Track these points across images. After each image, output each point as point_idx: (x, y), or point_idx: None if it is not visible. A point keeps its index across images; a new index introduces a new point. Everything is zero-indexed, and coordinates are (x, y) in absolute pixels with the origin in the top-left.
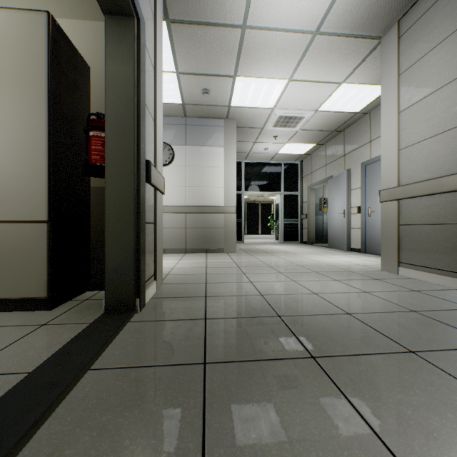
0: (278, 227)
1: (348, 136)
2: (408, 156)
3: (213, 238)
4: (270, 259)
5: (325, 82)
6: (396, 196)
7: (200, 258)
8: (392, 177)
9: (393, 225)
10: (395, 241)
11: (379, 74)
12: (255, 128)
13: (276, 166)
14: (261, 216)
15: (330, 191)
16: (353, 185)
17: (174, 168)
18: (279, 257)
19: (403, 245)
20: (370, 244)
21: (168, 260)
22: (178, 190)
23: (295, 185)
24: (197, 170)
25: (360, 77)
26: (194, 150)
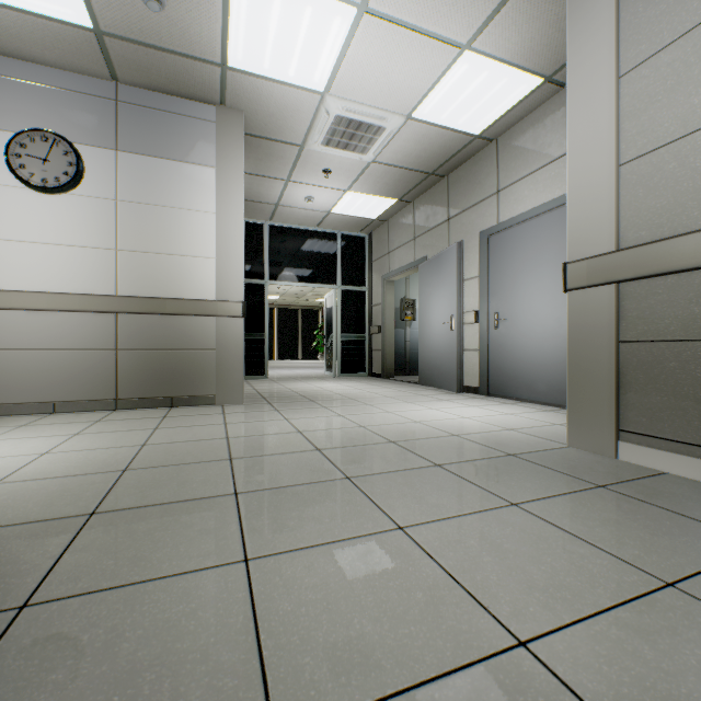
0: (331, 348)
1: (455, 185)
2: (647, 177)
3: (190, 372)
4: (319, 421)
5: (435, 37)
6: (615, 272)
7: (137, 429)
8: (600, 230)
9: (602, 342)
10: (611, 381)
11: (536, 39)
12: (287, 143)
13: (328, 239)
14: (303, 329)
15: (423, 283)
16: (466, 272)
17: (83, 202)
18: (338, 413)
19: (629, 389)
20: (499, 379)
21: (28, 440)
22: (94, 256)
23: (360, 274)
24: (147, 212)
25: (502, 38)
26: (140, 164)
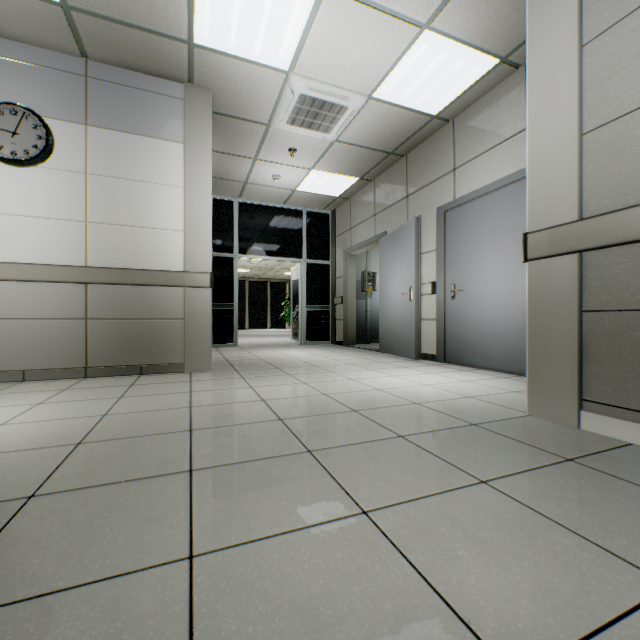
0: (296, 318)
1: (413, 164)
2: (611, 145)
3: (159, 340)
4: (283, 389)
5: (396, 16)
6: (578, 242)
7: (102, 397)
8: (562, 200)
9: (564, 311)
10: (573, 350)
11: (493, 19)
12: (253, 122)
13: (294, 215)
14: (271, 300)
15: (383, 256)
16: (424, 246)
17: (53, 175)
18: (301, 381)
19: (592, 359)
20: (455, 347)
21: None
22: (64, 228)
23: (324, 249)
24: (117, 186)
25: (461, 18)
26: (109, 139)
